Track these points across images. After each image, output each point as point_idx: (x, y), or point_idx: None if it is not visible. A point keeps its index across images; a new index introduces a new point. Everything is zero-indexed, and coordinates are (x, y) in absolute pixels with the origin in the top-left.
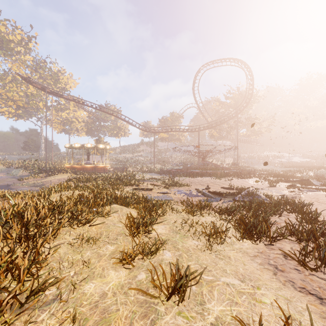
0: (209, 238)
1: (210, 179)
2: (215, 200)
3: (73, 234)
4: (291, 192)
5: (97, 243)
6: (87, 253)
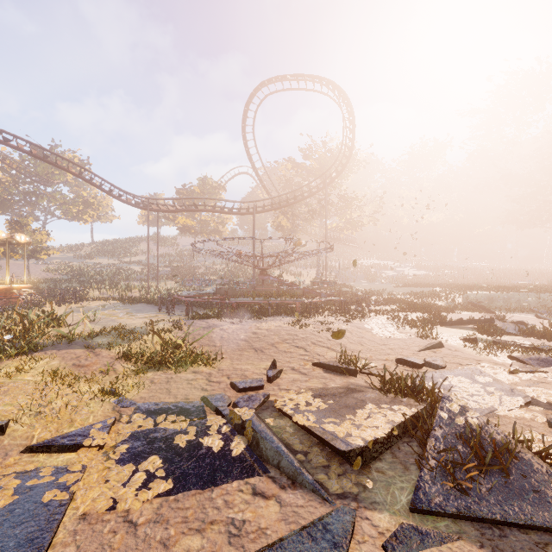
0: None
1: (278, 324)
2: (324, 549)
3: None
4: (511, 373)
5: None
6: None
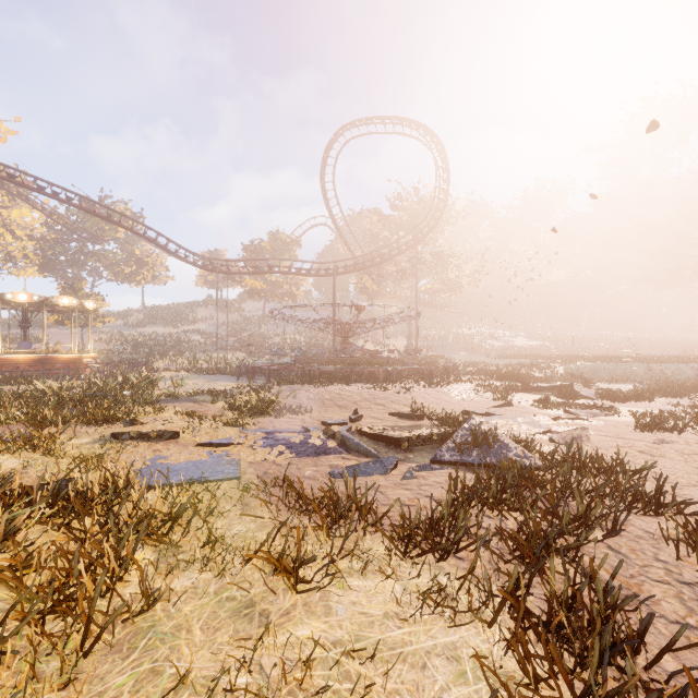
0: None
1: (360, 388)
2: (380, 467)
3: None
4: (554, 419)
5: None
6: None
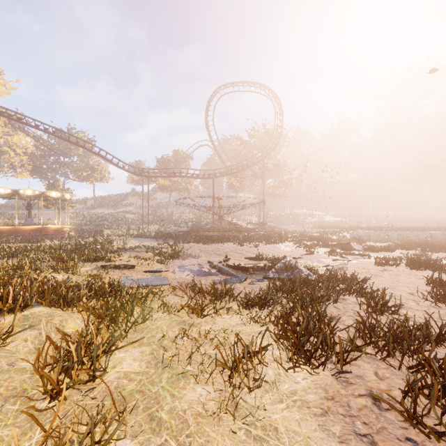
0: (230, 376)
1: (229, 245)
2: (237, 280)
3: None
4: (334, 260)
5: None
6: None
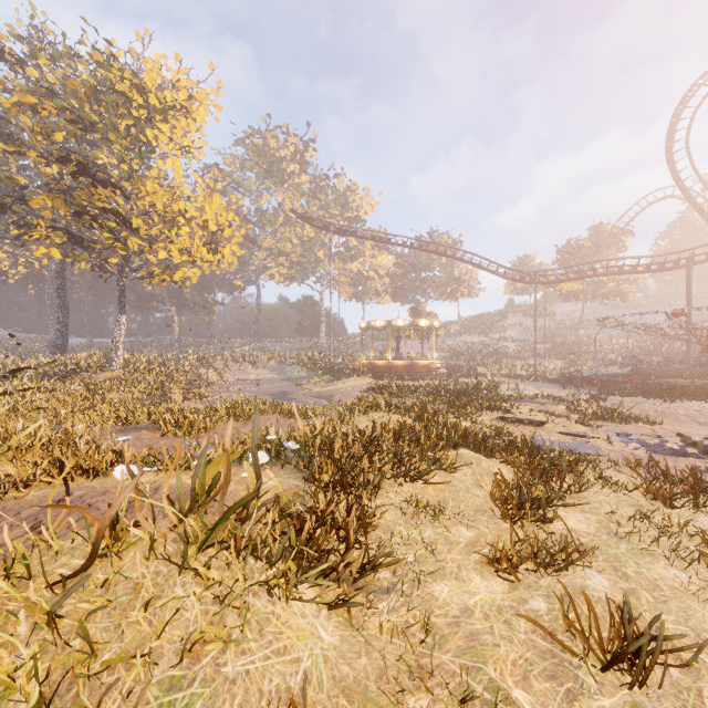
0: None
1: None
2: None
3: (399, 493)
4: None
5: (439, 518)
6: (427, 531)
